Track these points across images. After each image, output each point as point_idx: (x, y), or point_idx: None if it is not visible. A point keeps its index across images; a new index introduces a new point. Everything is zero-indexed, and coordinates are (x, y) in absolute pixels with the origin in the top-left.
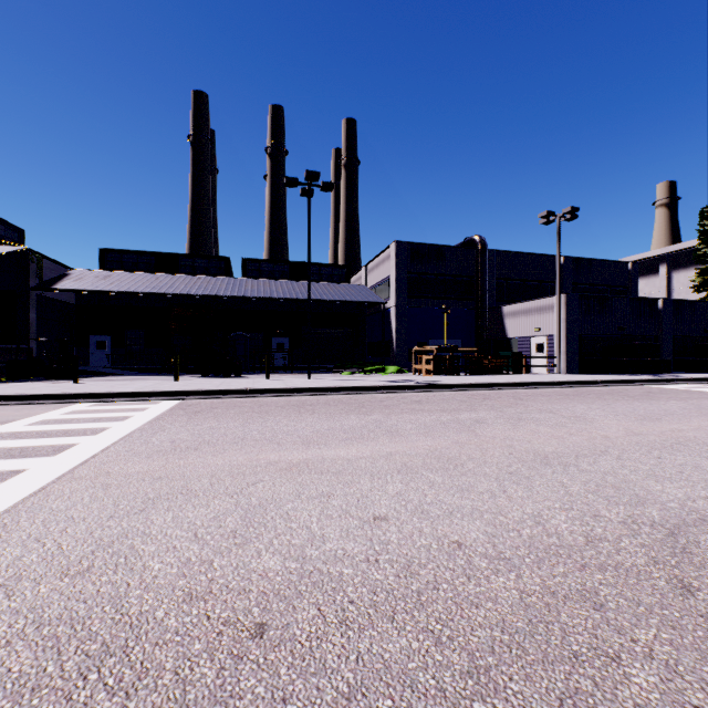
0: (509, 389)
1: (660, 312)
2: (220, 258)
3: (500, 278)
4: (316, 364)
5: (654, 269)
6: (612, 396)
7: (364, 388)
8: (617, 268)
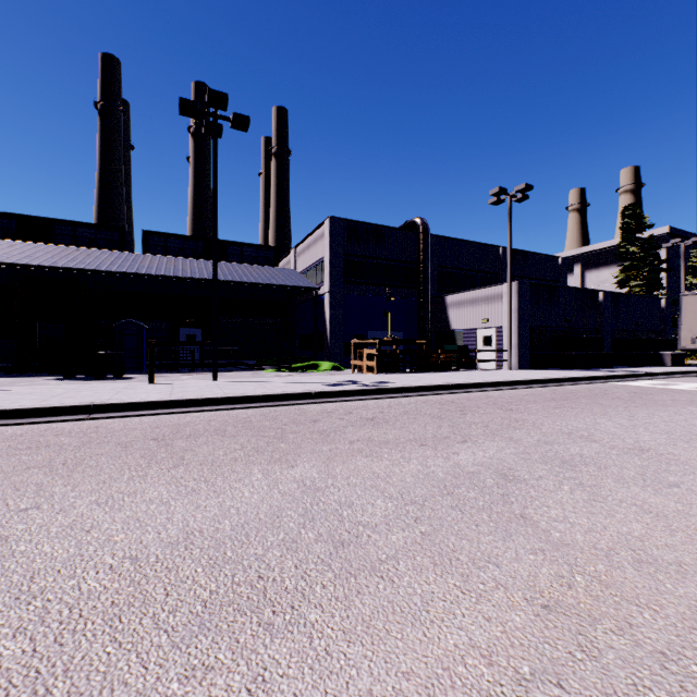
0: (477, 392)
1: (601, 305)
2: (112, 228)
3: (442, 266)
4: (237, 360)
5: (569, 268)
6: (609, 400)
7: (289, 397)
8: (549, 262)
